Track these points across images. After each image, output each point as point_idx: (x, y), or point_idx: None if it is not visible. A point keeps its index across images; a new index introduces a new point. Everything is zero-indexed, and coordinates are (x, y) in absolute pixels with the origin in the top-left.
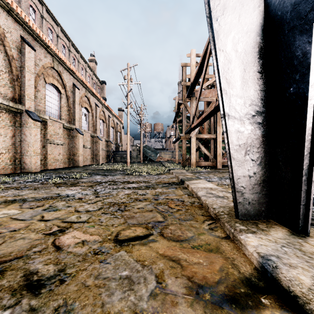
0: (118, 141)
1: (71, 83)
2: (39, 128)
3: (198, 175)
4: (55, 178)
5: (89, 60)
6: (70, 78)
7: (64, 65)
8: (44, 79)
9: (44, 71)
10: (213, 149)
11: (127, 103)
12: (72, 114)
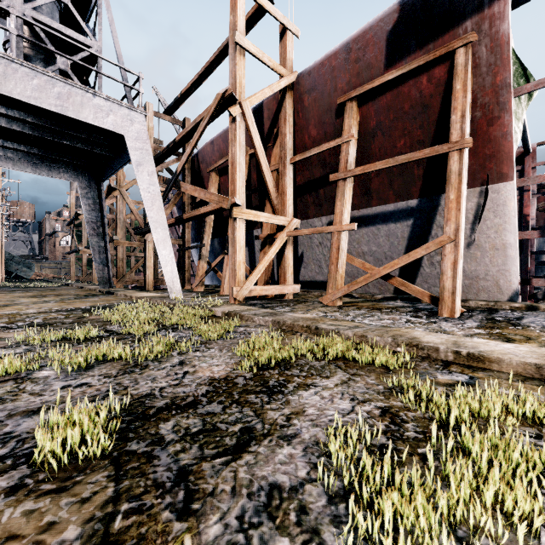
0: None
1: None
2: None
3: None
4: None
5: None
6: None
7: None
8: None
9: None
10: (126, 263)
11: None
12: None
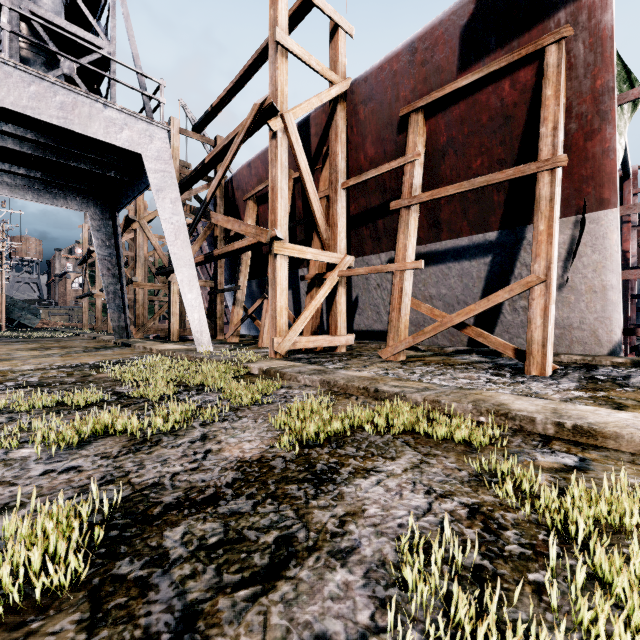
0: None
1: None
2: None
3: None
4: None
5: None
6: None
7: None
8: None
9: None
10: (148, 309)
11: None
12: None
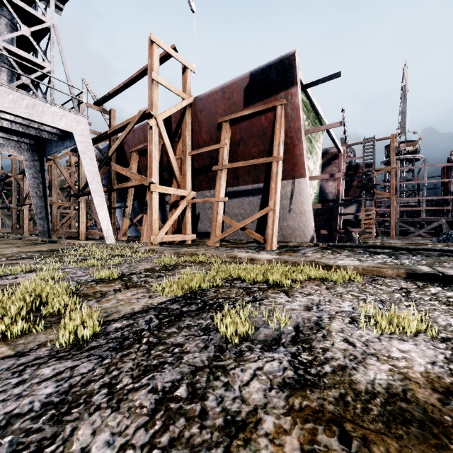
0: None
1: None
2: None
3: None
4: None
5: None
6: None
7: None
8: None
9: None
10: None
11: None
12: None
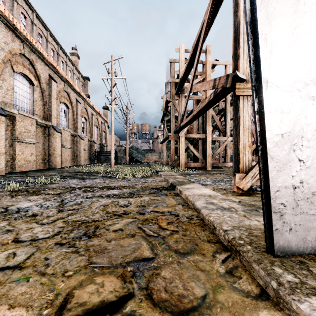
0: (103, 141)
1: (47, 74)
2: (3, 124)
3: (189, 178)
4: (18, 183)
5: (70, 53)
6: (45, 69)
7: (37, 52)
8: (11, 66)
9: (12, 58)
10: (201, 150)
11: (111, 99)
12: (48, 110)
